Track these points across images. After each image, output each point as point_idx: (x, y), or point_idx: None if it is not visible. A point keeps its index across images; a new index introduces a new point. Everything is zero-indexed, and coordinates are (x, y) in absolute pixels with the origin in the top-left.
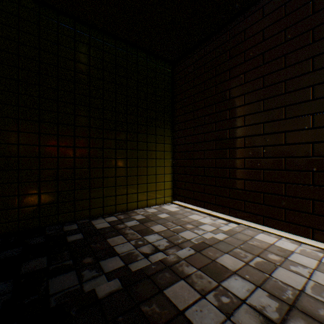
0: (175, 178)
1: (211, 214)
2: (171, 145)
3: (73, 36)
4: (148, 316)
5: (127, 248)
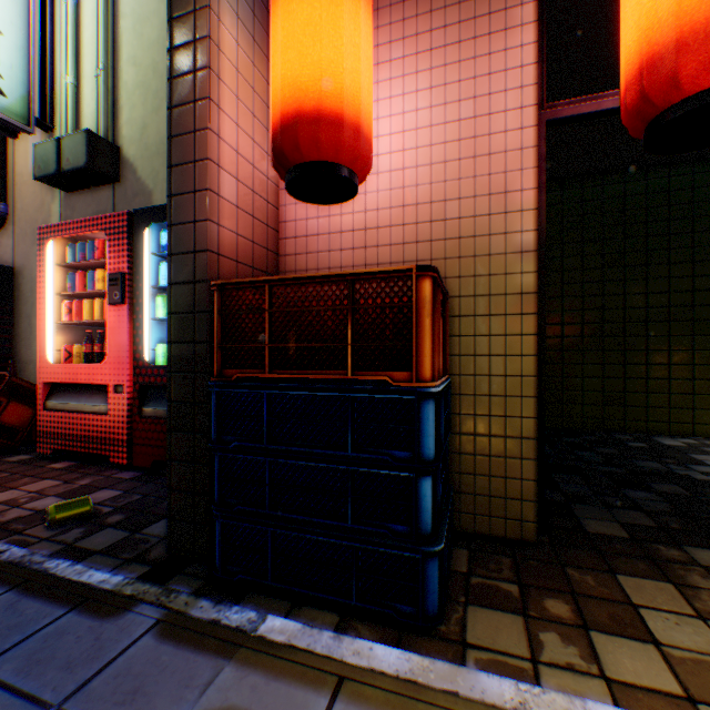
0: None
1: None
2: None
3: (620, 194)
4: None
5: None
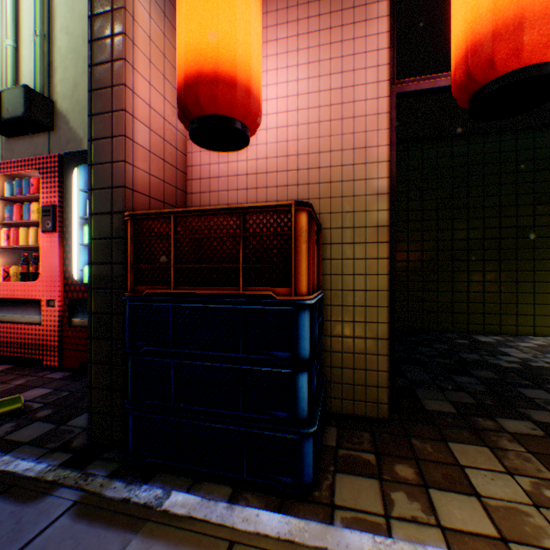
0: None
1: None
2: None
3: (449, 155)
4: (547, 378)
5: (522, 355)
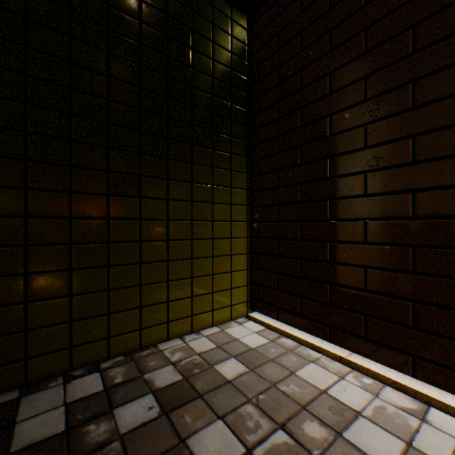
0: (255, 264)
1: (355, 363)
2: (246, 190)
3: None
4: None
5: None
